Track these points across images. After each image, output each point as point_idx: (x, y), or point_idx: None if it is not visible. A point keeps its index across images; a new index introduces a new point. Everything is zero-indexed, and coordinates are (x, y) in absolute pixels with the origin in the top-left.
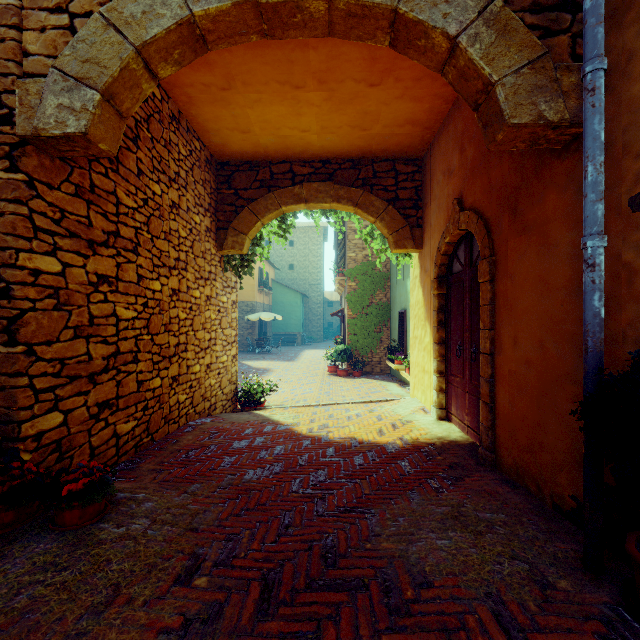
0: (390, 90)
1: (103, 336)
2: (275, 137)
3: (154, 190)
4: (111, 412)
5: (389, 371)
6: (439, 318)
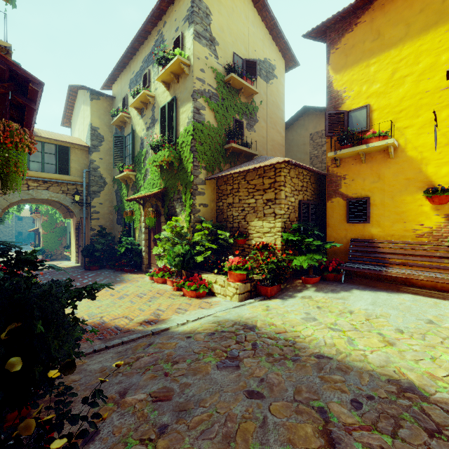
0: None
1: None
2: None
3: None
4: None
5: (66, 257)
6: (76, 238)
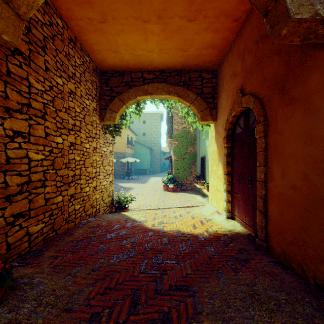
0: (200, 24)
1: (18, 171)
2: (133, 55)
3: (57, 81)
4: (24, 219)
5: (195, 188)
6: (227, 160)
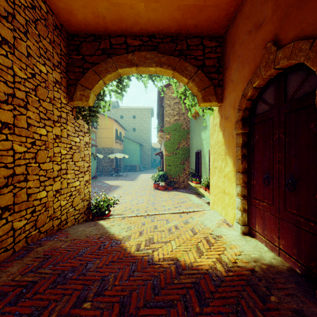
0: None
1: None
2: (110, 5)
3: None
4: None
5: (189, 187)
6: (243, 152)
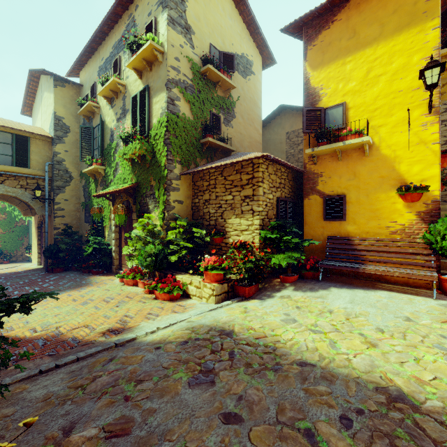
0: None
1: None
2: None
3: None
4: None
5: (28, 259)
6: (39, 238)
